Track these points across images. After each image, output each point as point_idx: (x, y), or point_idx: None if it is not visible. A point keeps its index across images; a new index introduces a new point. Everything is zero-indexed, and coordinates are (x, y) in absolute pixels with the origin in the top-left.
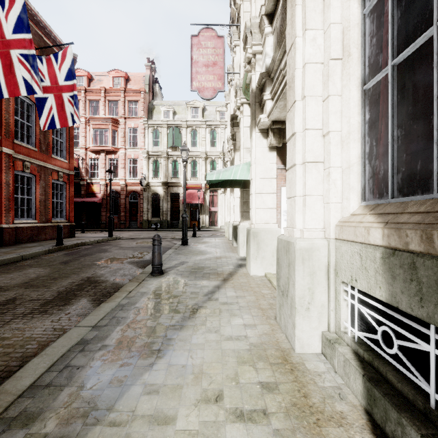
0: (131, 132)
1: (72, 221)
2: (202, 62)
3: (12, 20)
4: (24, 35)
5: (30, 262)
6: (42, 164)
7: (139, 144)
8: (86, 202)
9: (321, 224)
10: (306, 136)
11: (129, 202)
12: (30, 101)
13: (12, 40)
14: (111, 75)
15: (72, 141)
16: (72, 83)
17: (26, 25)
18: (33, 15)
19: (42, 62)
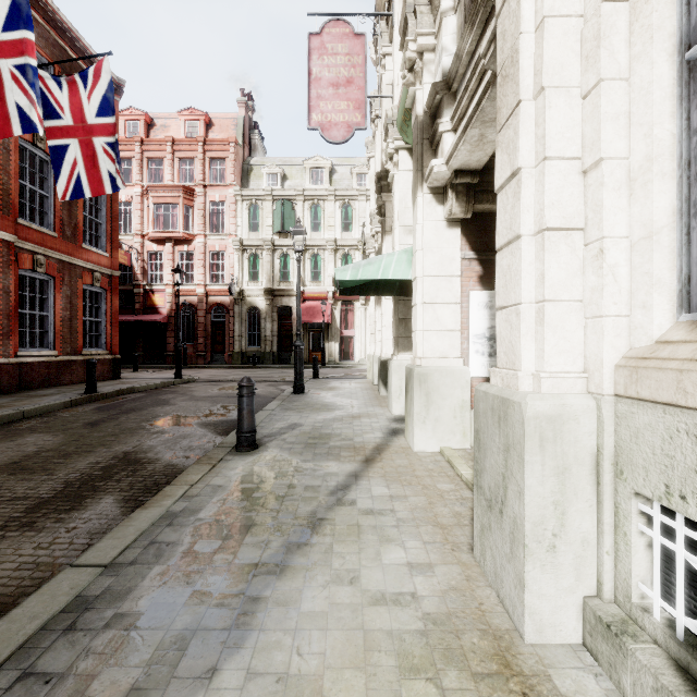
0: (215, 209)
1: (117, 352)
2: (328, 79)
3: (2, 9)
4: (22, 35)
5: (35, 423)
6: (65, 259)
7: (228, 228)
8: (143, 321)
9: (579, 362)
10: (547, 173)
11: (211, 321)
12: (45, 155)
13: (3, 42)
14: (182, 118)
15: (117, 221)
16: (109, 120)
17: (26, 17)
18: (51, 13)
19: (60, 86)
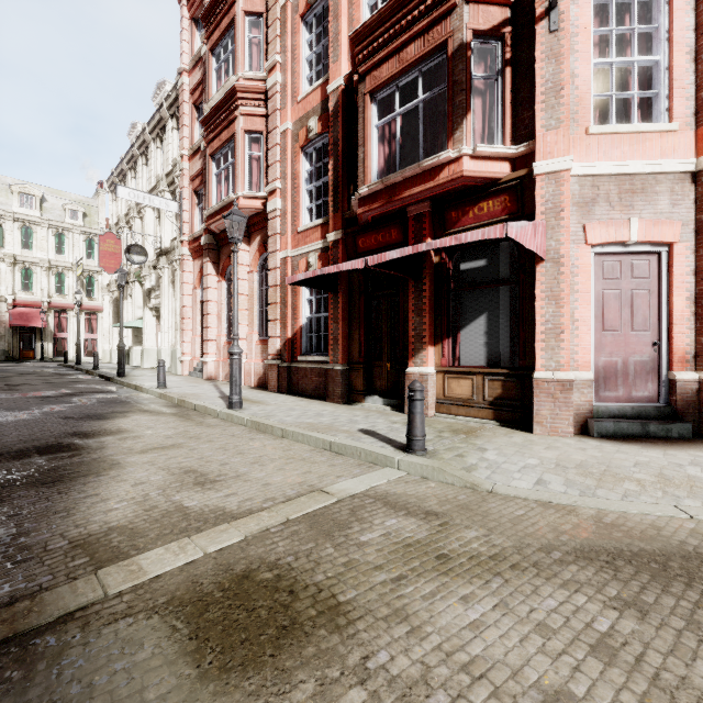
0: None
1: None
2: (107, 252)
3: None
4: None
5: None
6: None
7: None
8: None
9: (168, 345)
10: (165, 327)
11: None
12: None
13: None
14: None
15: None
16: None
17: None
18: None
19: None
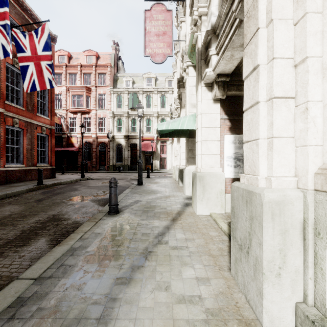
0: (101, 97)
1: (53, 165)
2: (154, 32)
3: None
4: (4, 10)
5: (11, 200)
6: (28, 120)
7: (107, 106)
8: (67, 150)
9: (292, 171)
10: (274, 66)
11: (99, 150)
12: (19, 71)
13: None
14: (85, 54)
15: (53, 103)
16: (48, 53)
17: (6, 1)
18: (21, 2)
19: (25, 36)
